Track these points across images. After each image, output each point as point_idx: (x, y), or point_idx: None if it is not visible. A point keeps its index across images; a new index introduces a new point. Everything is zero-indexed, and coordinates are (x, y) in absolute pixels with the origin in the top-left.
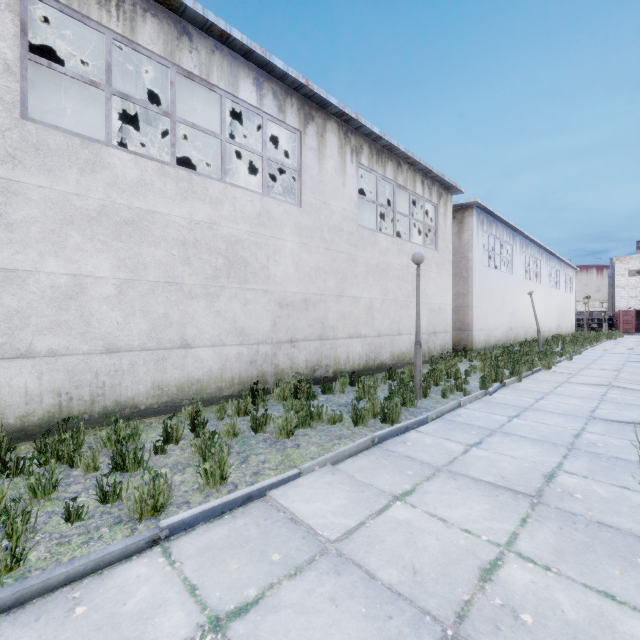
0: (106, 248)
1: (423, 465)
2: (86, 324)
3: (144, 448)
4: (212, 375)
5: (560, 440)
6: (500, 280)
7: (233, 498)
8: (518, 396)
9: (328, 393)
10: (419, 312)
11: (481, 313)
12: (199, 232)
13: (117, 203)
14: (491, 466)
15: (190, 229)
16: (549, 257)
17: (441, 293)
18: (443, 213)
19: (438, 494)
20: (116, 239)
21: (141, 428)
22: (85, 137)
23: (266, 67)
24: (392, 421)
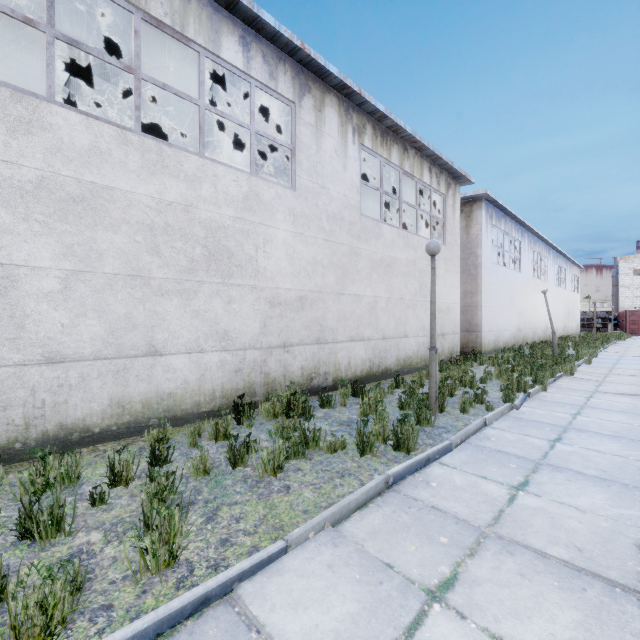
0: (46, 231)
1: (460, 525)
2: (18, 327)
3: (65, 505)
4: (188, 388)
5: (629, 478)
6: (509, 278)
7: (176, 608)
8: (549, 410)
9: (327, 407)
10: (434, 312)
11: (490, 313)
12: (171, 215)
13: (62, 175)
14: (555, 527)
15: (159, 211)
16: (556, 255)
17: (449, 291)
18: (451, 205)
19: (494, 586)
20: (60, 220)
21: (89, 459)
22: (17, 89)
23: (254, 24)
24: (408, 449)
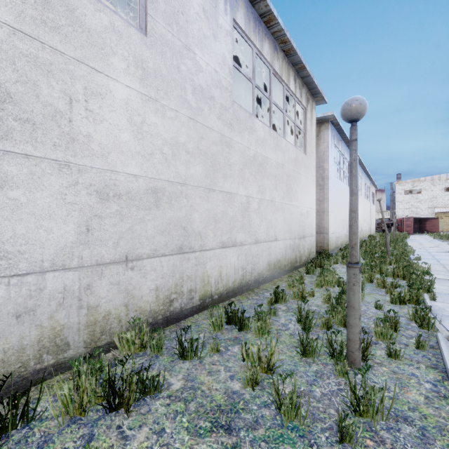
0: None
1: None
2: None
3: None
4: None
5: None
6: (343, 190)
7: None
8: None
9: (190, 357)
10: (357, 208)
11: (333, 218)
12: None
13: None
14: None
15: None
16: (365, 176)
17: (308, 197)
18: (310, 118)
19: None
20: None
21: None
22: None
23: None
24: None
